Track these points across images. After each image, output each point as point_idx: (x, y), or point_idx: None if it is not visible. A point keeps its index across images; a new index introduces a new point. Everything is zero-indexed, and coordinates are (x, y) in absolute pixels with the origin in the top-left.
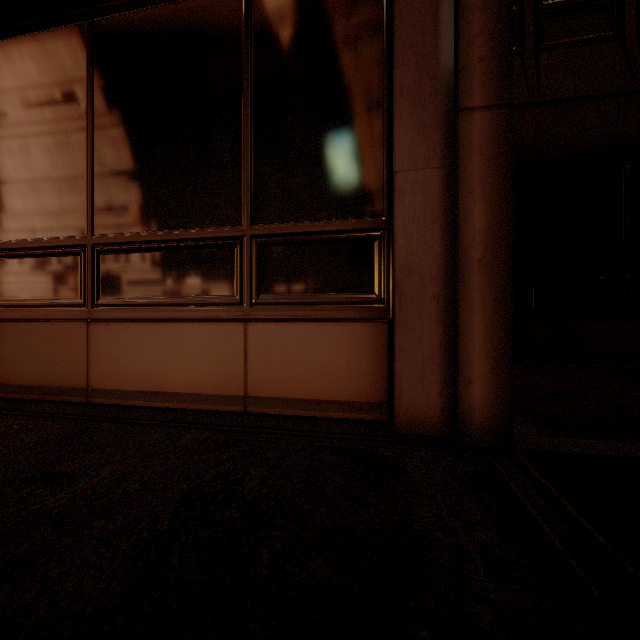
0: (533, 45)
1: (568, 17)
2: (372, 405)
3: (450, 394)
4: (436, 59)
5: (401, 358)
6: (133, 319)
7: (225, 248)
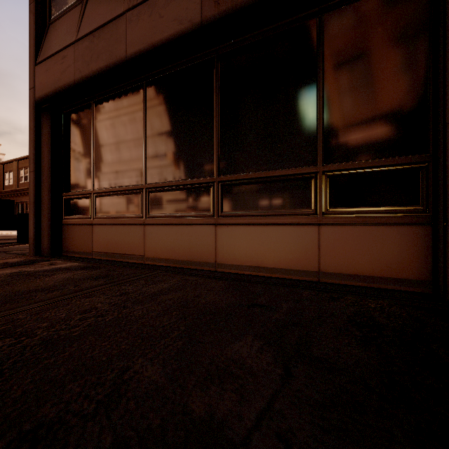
0: None
1: None
2: (418, 282)
3: None
4: None
5: None
6: (243, 224)
7: (304, 180)
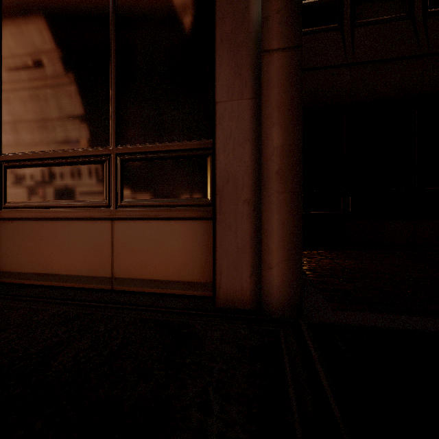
0: (350, 23)
1: (374, 3)
2: (205, 284)
3: (258, 277)
4: (247, 13)
5: (221, 248)
6: (30, 218)
7: (97, 163)
